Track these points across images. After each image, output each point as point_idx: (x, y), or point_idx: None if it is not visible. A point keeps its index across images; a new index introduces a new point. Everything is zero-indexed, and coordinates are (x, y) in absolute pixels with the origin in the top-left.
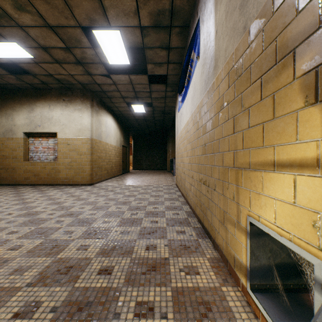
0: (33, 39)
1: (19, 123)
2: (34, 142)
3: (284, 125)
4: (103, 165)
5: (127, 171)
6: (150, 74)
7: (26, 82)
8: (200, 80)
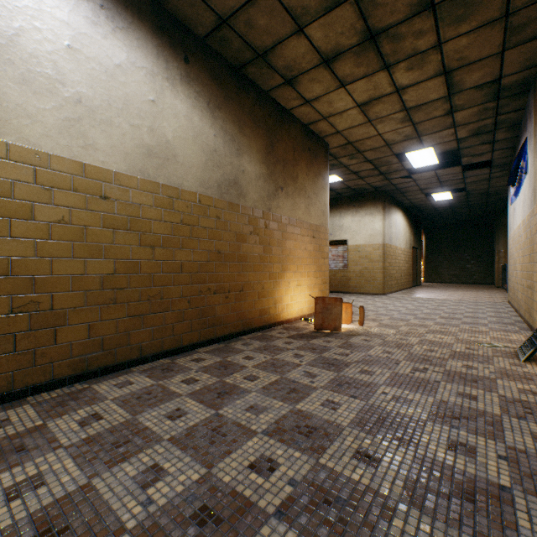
0: (349, 170)
1: None
2: None
3: None
4: (393, 274)
5: (417, 284)
6: (465, 164)
7: None
8: (527, 195)
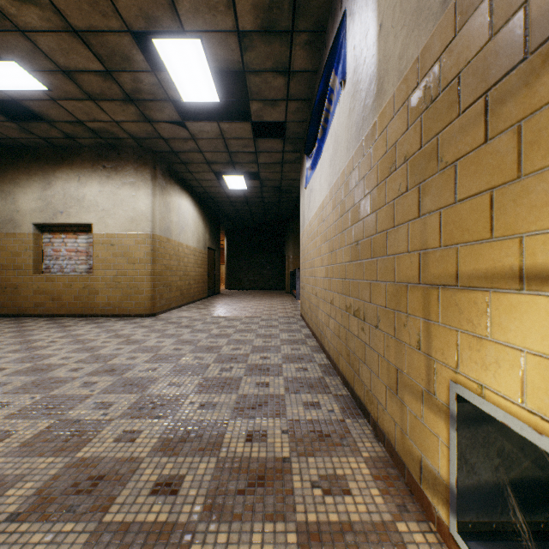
0: (46, 55)
1: (25, 208)
2: (53, 241)
3: (548, 189)
4: (174, 282)
5: (216, 292)
6: (256, 120)
7: (37, 136)
8: (347, 124)
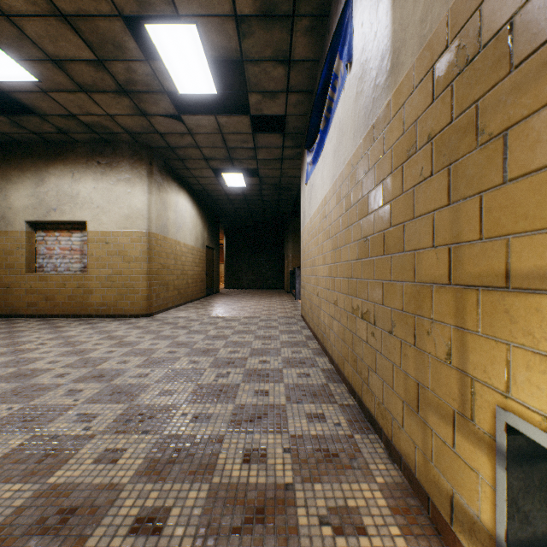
0: (33, 42)
1: (18, 205)
2: (47, 239)
3: None
4: (171, 281)
5: (215, 292)
6: (255, 113)
7: (29, 130)
8: (354, 109)
